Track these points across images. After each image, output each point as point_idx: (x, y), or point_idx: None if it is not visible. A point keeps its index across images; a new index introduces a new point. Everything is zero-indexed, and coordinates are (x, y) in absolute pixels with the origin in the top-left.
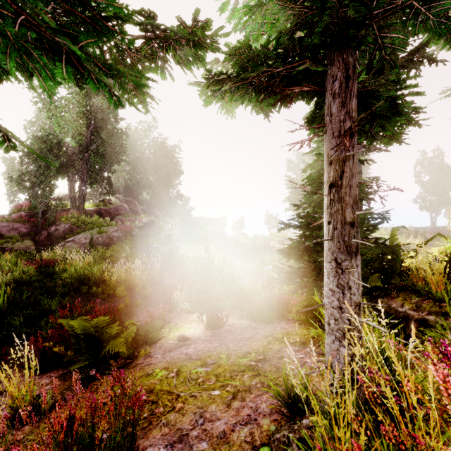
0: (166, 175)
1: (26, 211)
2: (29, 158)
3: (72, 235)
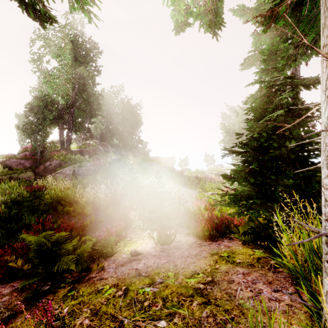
0: (130, 125)
1: (30, 151)
2: (31, 112)
3: (61, 168)
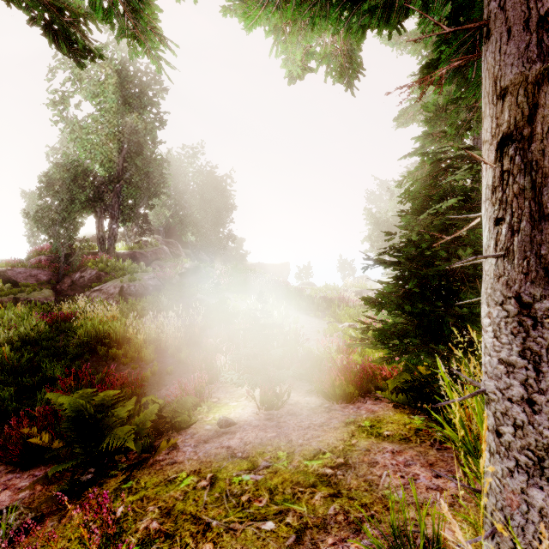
0: (215, 211)
1: (47, 254)
2: (50, 190)
3: (100, 284)
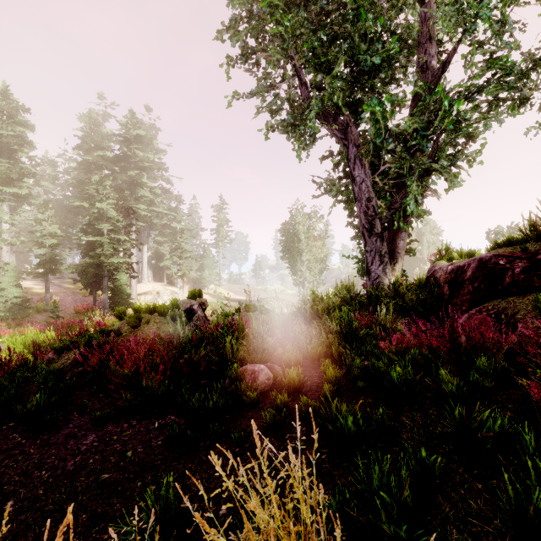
0: None
1: None
2: None
3: None
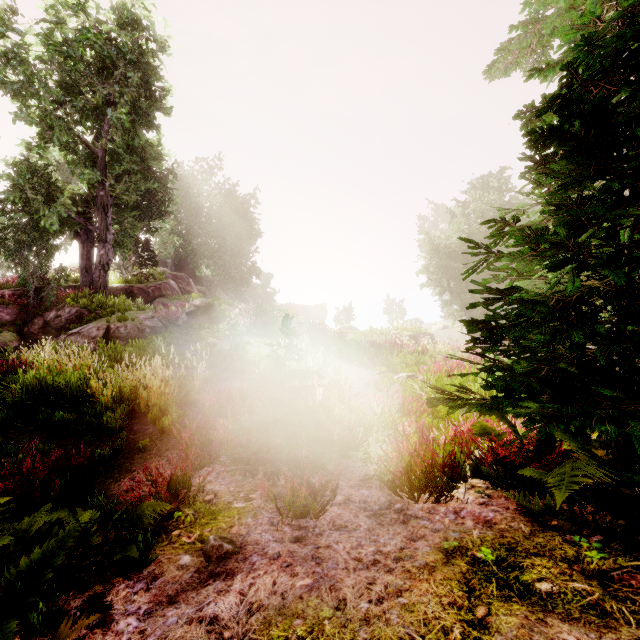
0: (236, 239)
1: (13, 288)
2: (16, 203)
3: (81, 325)
